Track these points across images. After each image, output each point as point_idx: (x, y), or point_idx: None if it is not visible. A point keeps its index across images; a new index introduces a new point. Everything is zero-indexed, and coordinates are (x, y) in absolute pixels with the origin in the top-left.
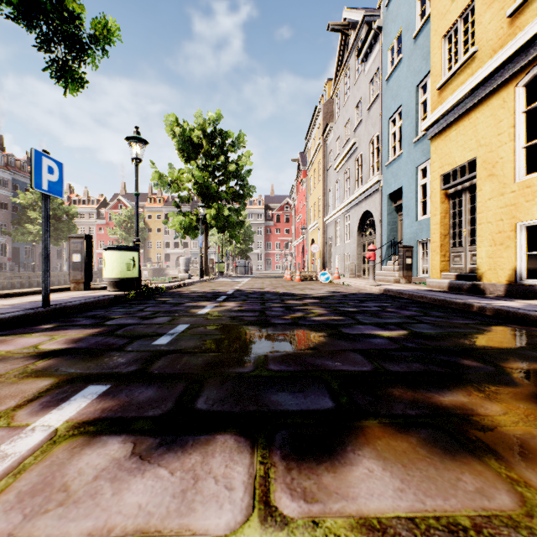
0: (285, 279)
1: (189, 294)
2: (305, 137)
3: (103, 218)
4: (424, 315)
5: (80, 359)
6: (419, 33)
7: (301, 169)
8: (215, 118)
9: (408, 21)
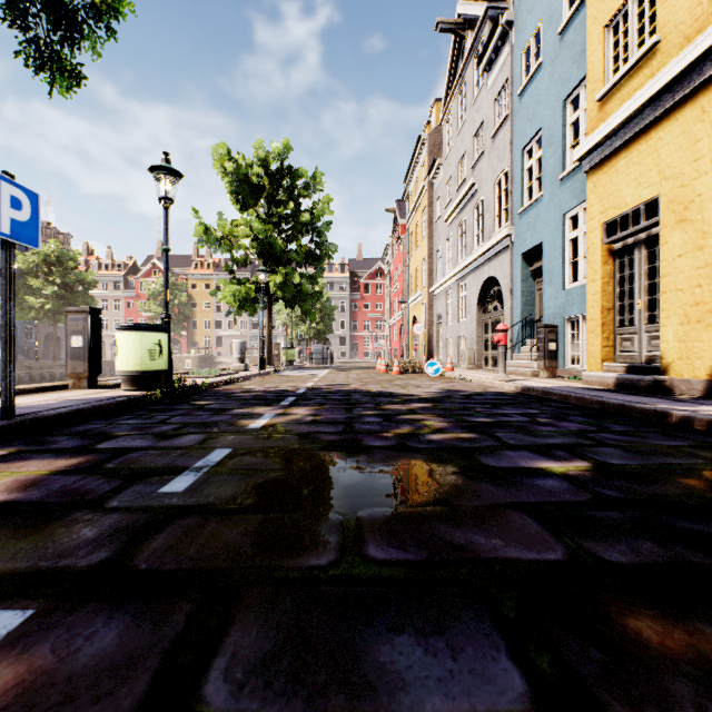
0: (378, 371)
1: (241, 393)
2: (405, 178)
3: (132, 289)
4: (601, 431)
5: (12, 530)
6: (568, 26)
7: (399, 223)
8: (281, 151)
9: (551, 10)
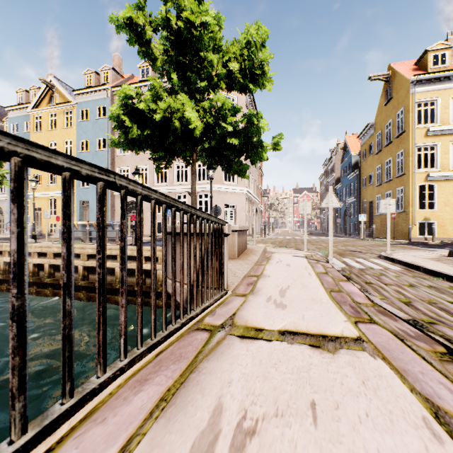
0: None
1: None
2: None
3: None
4: None
5: None
6: None
7: None
8: None
9: None
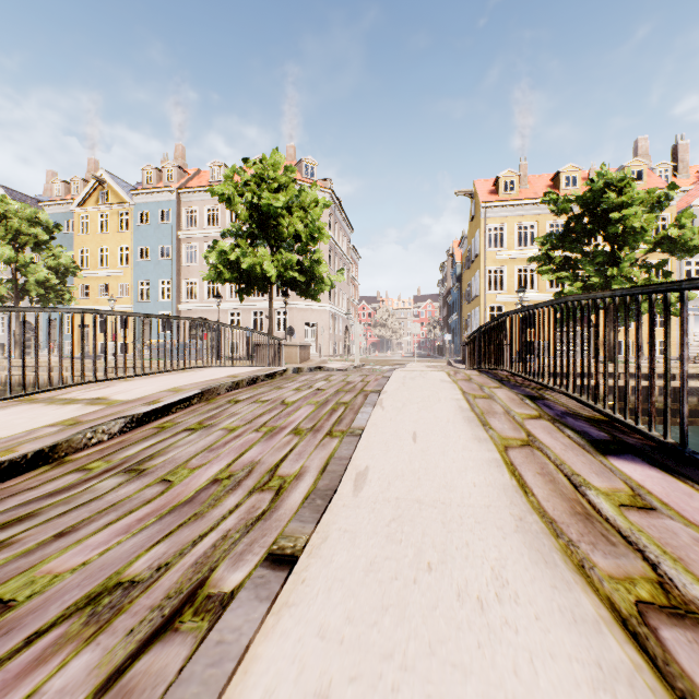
0: None
1: None
2: None
3: None
4: None
5: None
6: None
7: None
8: None
9: None
